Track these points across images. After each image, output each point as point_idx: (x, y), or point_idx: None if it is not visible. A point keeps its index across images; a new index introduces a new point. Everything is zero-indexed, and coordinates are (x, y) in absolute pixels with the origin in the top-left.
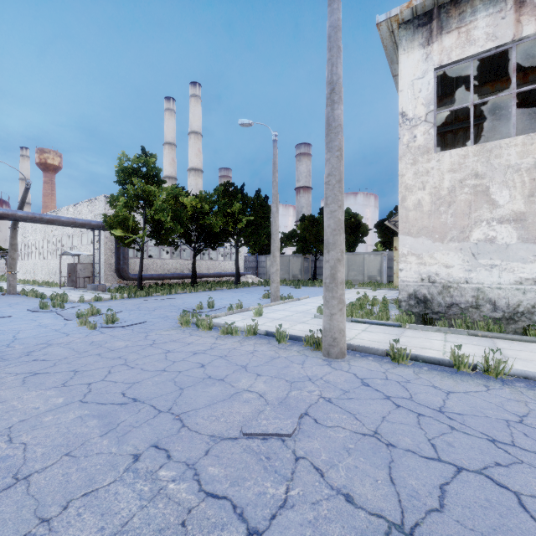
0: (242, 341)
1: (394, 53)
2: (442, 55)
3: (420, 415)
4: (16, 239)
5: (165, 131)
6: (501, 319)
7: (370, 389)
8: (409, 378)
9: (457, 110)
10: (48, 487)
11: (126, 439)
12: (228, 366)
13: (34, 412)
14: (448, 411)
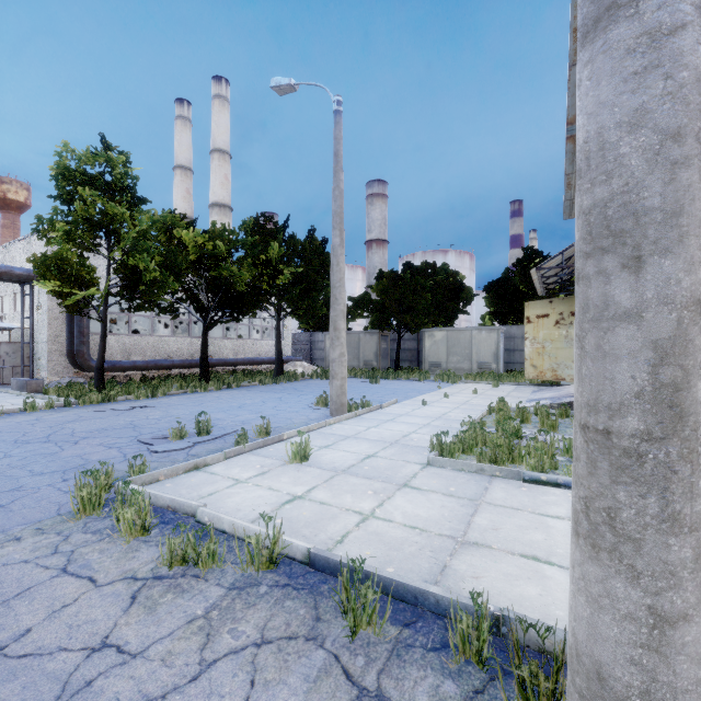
0: (217, 616)
1: None
2: None
3: None
4: None
5: (176, 148)
6: None
7: None
8: None
9: None
10: None
11: None
12: None
13: None
14: None
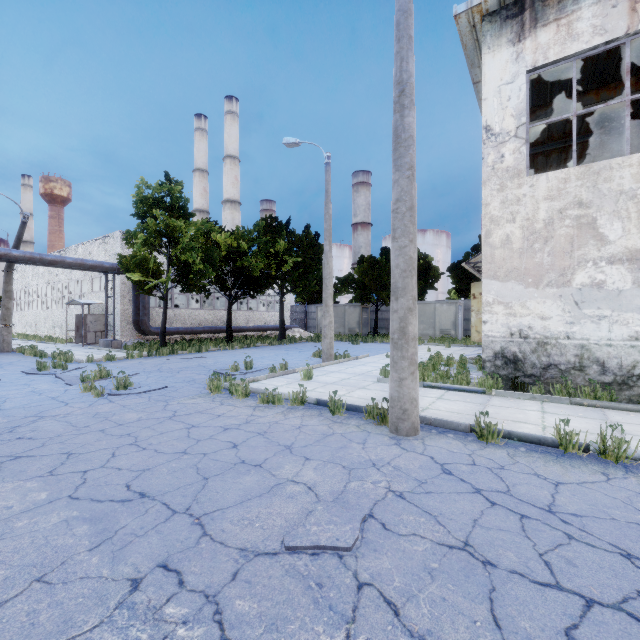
0: (286, 412)
1: (475, 53)
2: (537, 54)
3: (523, 518)
4: (11, 284)
5: (195, 155)
6: (611, 384)
7: (454, 478)
8: (504, 462)
9: (551, 127)
10: (4, 635)
11: (125, 555)
12: (267, 446)
13: (5, 513)
14: (560, 511)
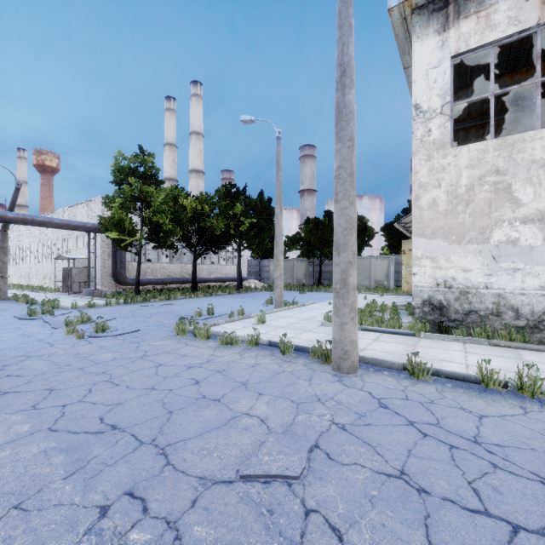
0: (242, 352)
1: (405, 42)
2: (459, 42)
3: (452, 448)
4: (6, 241)
5: (165, 131)
6: (524, 328)
7: (389, 412)
8: (433, 397)
9: (470, 107)
10: None
11: (95, 483)
12: (225, 383)
13: None
14: (485, 442)
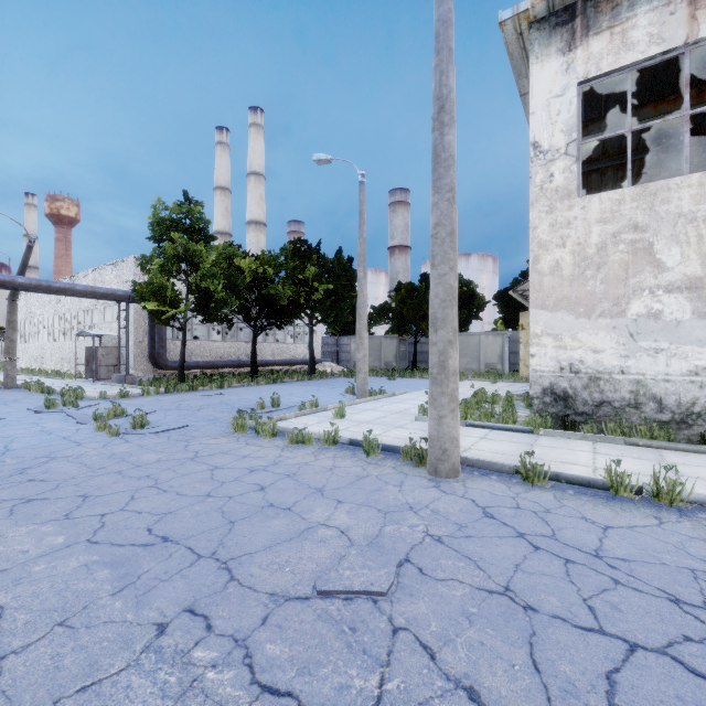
0: (317, 453)
1: (522, 63)
2: (589, 65)
3: (568, 562)
4: (15, 314)
5: (216, 171)
6: (669, 423)
7: (496, 522)
8: (550, 506)
9: (606, 142)
10: (28, 678)
11: (149, 599)
12: (297, 489)
13: (21, 558)
14: (608, 556)
